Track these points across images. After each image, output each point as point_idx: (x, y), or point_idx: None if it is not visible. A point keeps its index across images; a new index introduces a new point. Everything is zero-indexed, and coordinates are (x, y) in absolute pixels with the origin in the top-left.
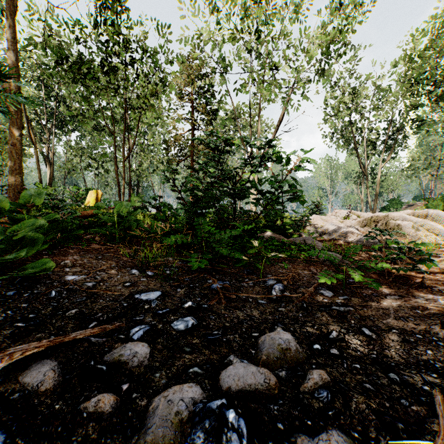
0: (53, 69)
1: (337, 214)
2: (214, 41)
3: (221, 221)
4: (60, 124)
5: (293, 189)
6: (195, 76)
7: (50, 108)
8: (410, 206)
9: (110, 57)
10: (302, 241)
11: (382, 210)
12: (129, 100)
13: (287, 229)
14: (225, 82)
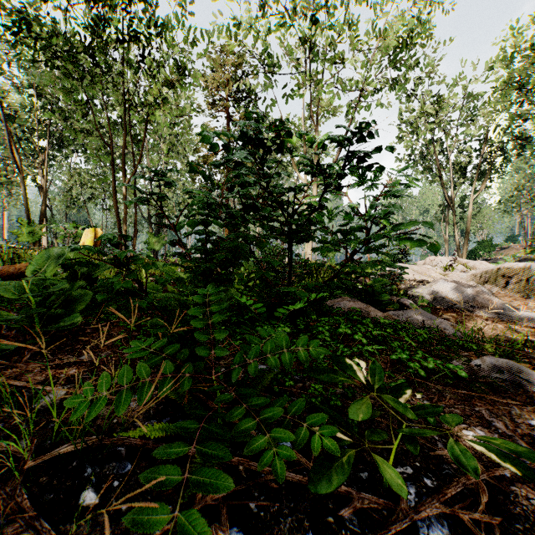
0: (14, 45)
1: (433, 262)
2: (256, 28)
3: (266, 284)
4: (58, 144)
5: (416, 223)
6: (231, 76)
7: (44, 122)
8: (503, 249)
9: (98, 26)
10: (412, 319)
11: (470, 254)
12: (130, 95)
13: (375, 291)
14: (272, 85)
